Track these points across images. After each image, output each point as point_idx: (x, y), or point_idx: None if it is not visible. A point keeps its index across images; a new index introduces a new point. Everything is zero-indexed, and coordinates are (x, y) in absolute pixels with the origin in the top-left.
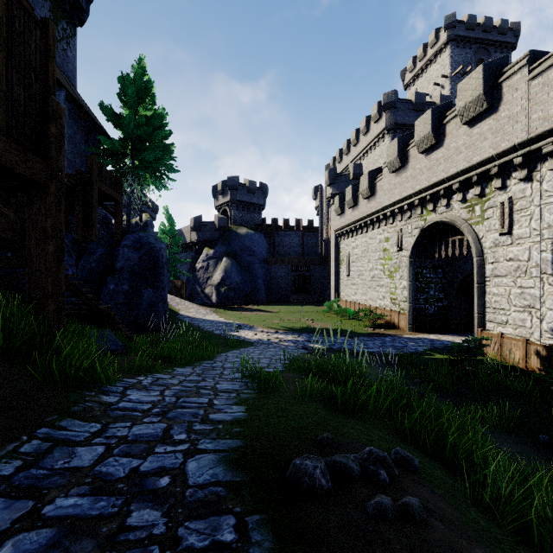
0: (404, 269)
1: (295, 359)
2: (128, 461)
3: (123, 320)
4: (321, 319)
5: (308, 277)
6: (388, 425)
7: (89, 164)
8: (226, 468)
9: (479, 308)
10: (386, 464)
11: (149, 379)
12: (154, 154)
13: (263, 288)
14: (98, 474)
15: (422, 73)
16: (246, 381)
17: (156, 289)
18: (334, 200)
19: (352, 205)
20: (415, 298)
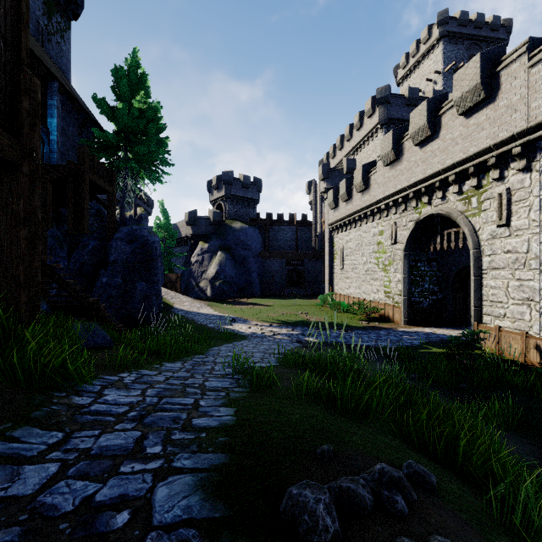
0: (399, 262)
1: (289, 353)
2: (82, 486)
3: (116, 313)
4: (315, 312)
5: (301, 271)
6: (392, 427)
7: (80, 155)
8: (204, 497)
9: (476, 301)
10: (402, 487)
11: (132, 376)
12: (147, 146)
13: (258, 281)
14: (38, 507)
15: (414, 69)
16: (238, 377)
17: (150, 282)
18: (328, 194)
19: (346, 198)
20: (409, 291)
